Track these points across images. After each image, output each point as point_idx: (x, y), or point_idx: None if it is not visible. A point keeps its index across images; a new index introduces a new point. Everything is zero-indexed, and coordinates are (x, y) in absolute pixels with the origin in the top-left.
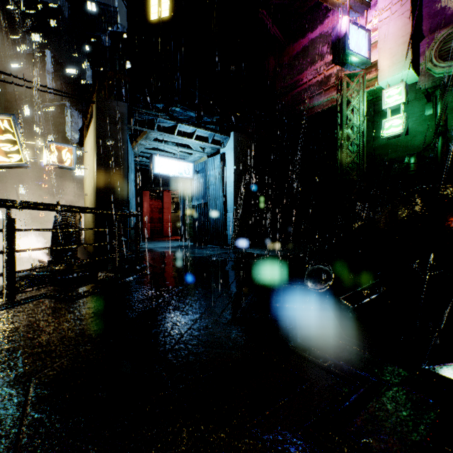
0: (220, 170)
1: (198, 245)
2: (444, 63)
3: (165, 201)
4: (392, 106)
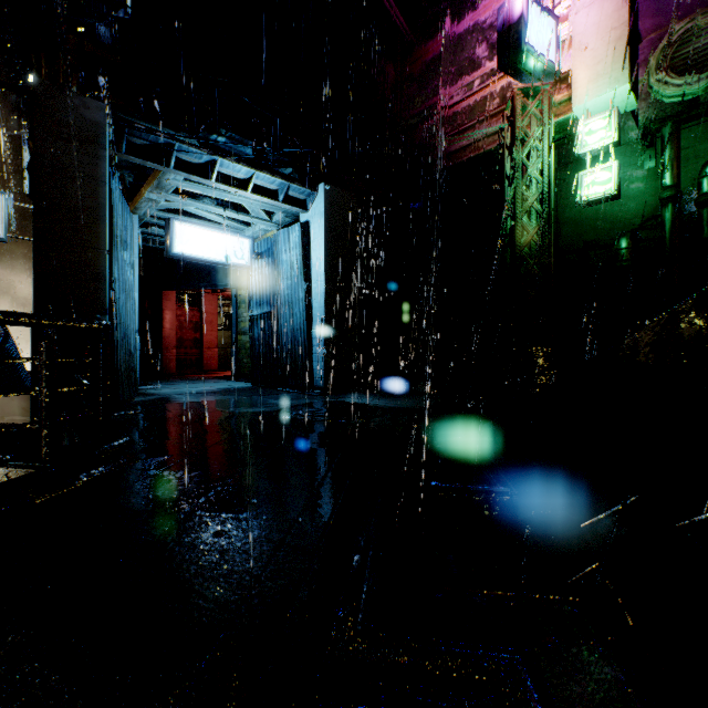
0: (300, 253)
1: (260, 387)
2: (681, 78)
3: (205, 310)
4: (595, 149)
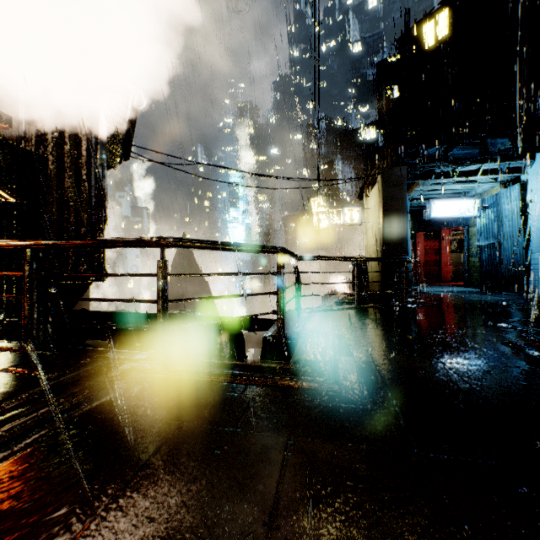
0: (518, 203)
1: (487, 291)
2: None
3: (442, 240)
4: None
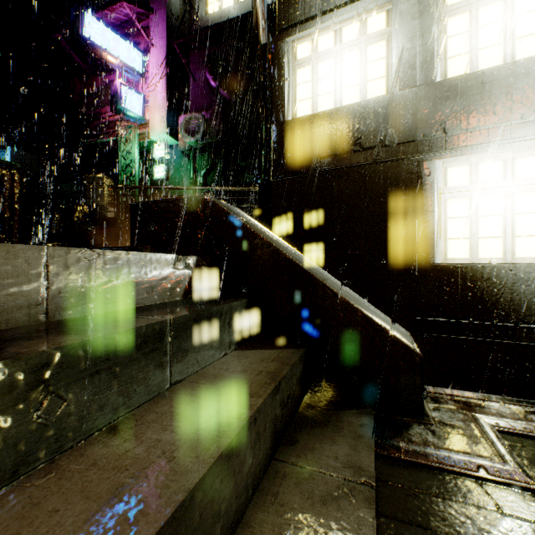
0: None
1: None
2: (188, 137)
3: None
4: (159, 157)
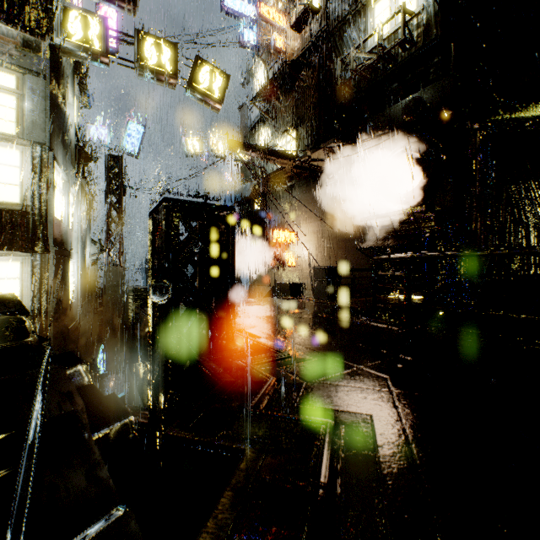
0: None
1: None
2: None
3: None
4: None
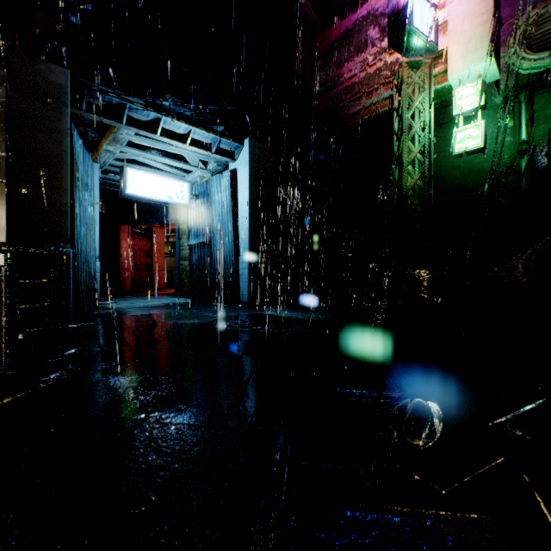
0: (229, 194)
1: (197, 302)
2: (535, 54)
3: (155, 240)
4: (466, 111)
